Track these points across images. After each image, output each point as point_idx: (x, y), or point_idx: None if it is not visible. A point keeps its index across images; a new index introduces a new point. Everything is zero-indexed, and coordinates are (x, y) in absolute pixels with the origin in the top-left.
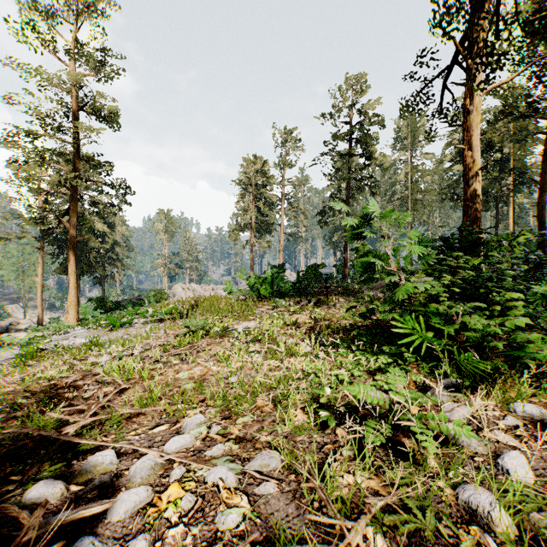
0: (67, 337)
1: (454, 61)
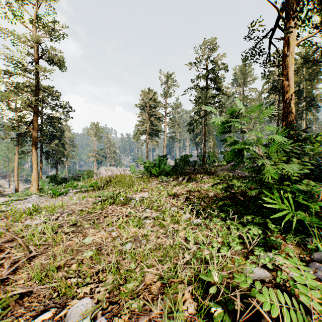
0: (24, 202)
1: (275, 25)
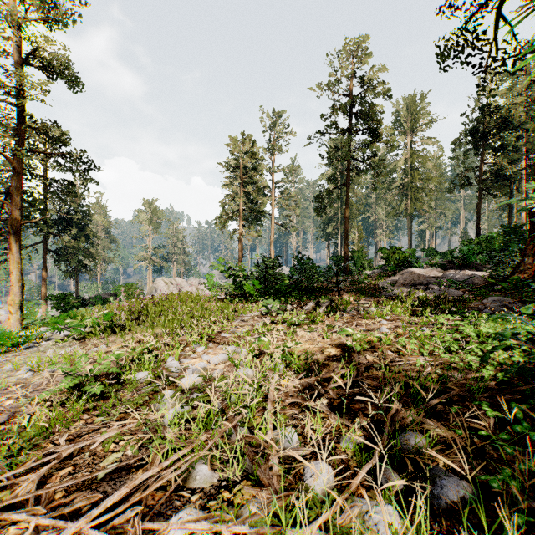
0: None
1: None
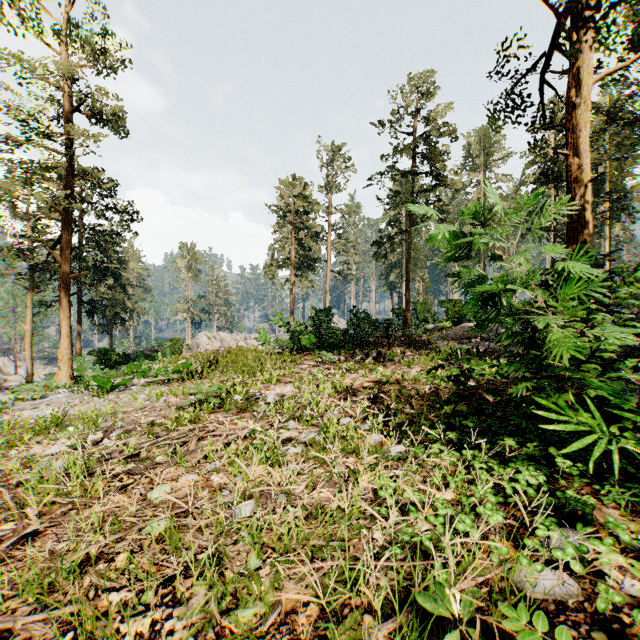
0: (39, 404)
1: (552, 44)
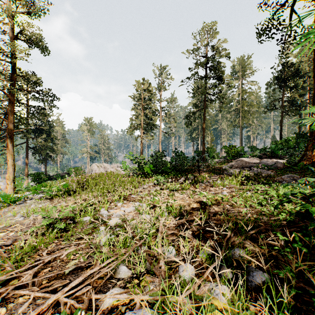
0: None
1: None
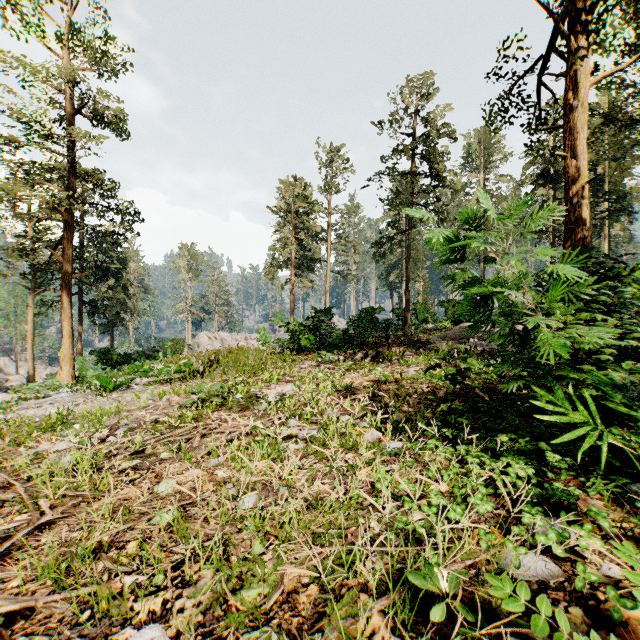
0: (43, 403)
1: (550, 47)
